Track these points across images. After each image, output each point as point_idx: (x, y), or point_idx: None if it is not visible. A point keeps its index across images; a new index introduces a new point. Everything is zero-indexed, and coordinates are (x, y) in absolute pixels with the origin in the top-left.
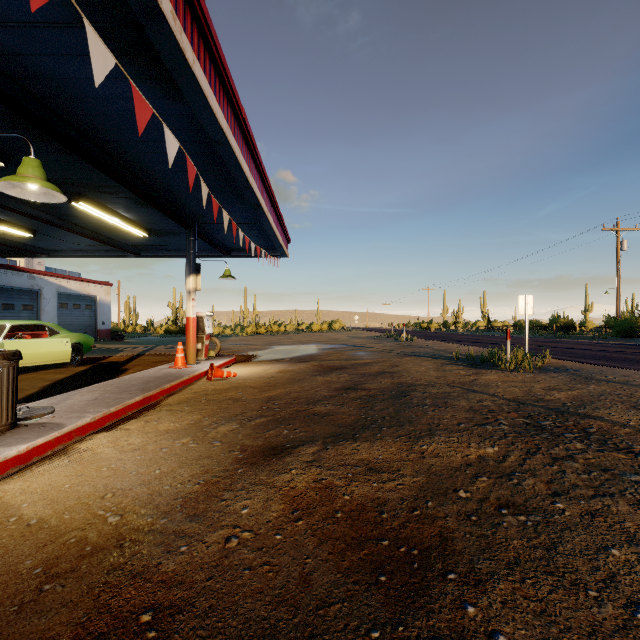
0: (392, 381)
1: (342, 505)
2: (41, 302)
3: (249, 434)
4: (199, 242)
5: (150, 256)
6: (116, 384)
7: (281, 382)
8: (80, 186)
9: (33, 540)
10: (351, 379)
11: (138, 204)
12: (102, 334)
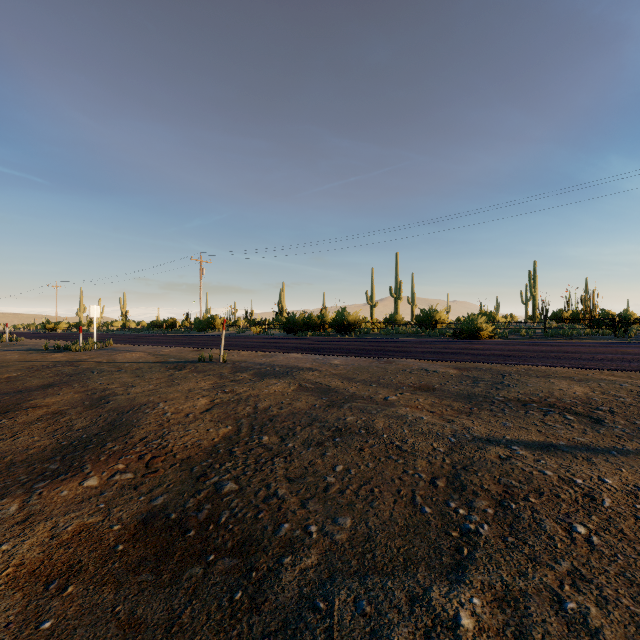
0: None
1: None
2: None
3: None
4: None
5: None
6: None
7: None
8: None
9: None
10: None
11: None
12: None
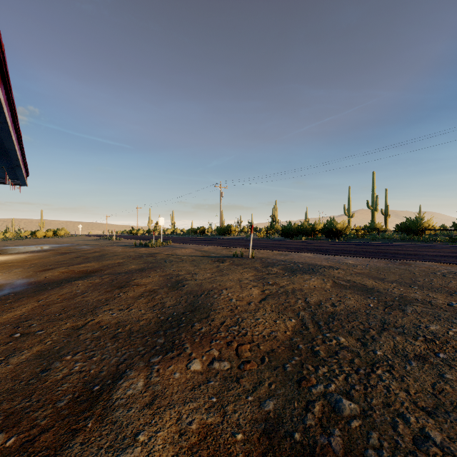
0: (99, 253)
1: (77, 271)
2: None
3: (33, 269)
4: None
5: None
6: None
7: (34, 259)
8: None
9: None
10: (78, 255)
11: None
12: None
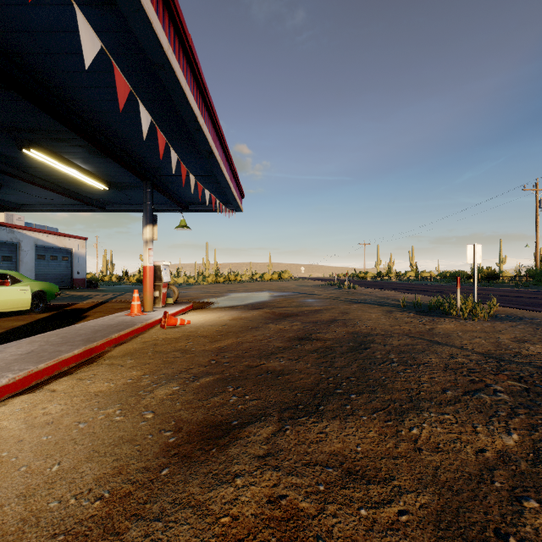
0: (346, 330)
1: None
2: (20, 254)
3: (189, 401)
4: (158, 196)
5: (114, 210)
6: (63, 333)
7: (233, 330)
8: (29, 132)
9: None
10: (304, 327)
11: (92, 153)
12: (77, 283)
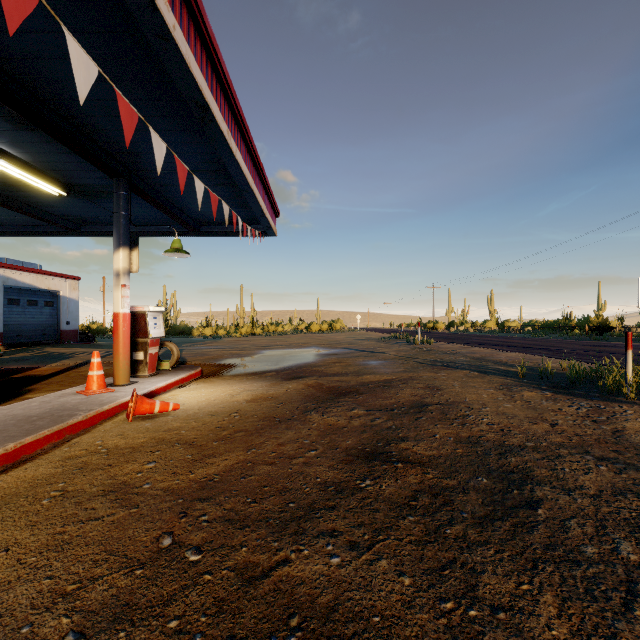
0: (454, 432)
1: None
2: None
3: None
4: (152, 211)
5: (93, 233)
6: None
7: (246, 427)
8: None
9: None
10: (372, 422)
11: (10, 121)
12: (67, 335)
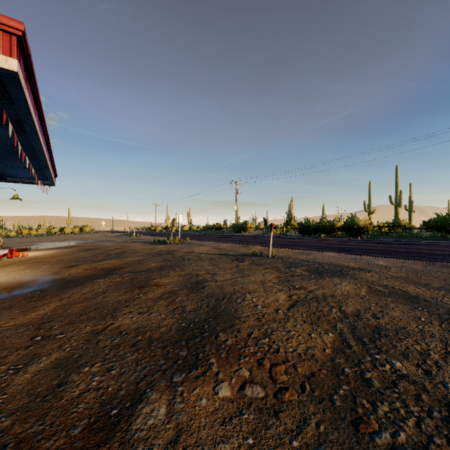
0: (120, 250)
1: (99, 268)
2: None
3: (59, 266)
4: None
5: None
6: None
7: (61, 255)
8: None
9: (3, 284)
10: (100, 251)
11: None
12: None
